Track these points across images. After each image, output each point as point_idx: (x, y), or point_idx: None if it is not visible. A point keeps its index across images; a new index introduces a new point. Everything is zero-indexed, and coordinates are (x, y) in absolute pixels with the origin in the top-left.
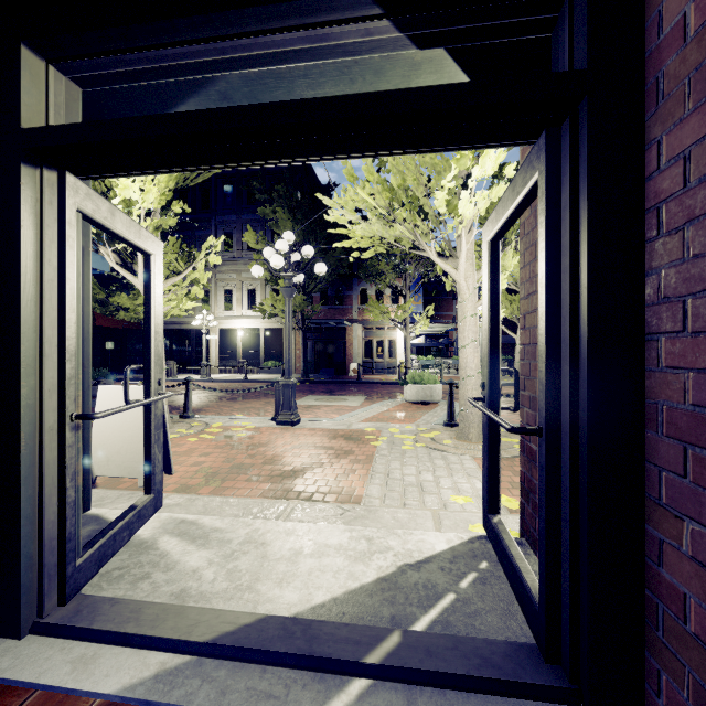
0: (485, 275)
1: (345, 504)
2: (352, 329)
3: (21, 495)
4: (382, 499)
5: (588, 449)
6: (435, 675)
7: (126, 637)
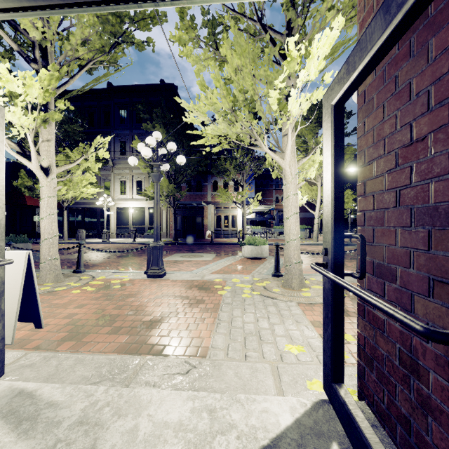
0: (328, 140)
1: (192, 358)
2: (207, 208)
3: None
4: (225, 350)
5: None
6: None
7: None
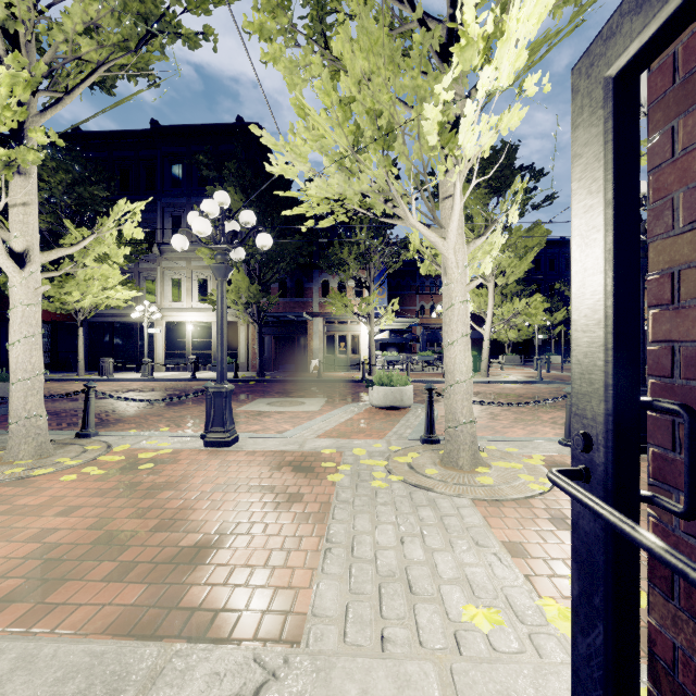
0: (594, 168)
1: (271, 649)
2: (313, 323)
3: None
4: (341, 624)
5: None
6: None
7: None
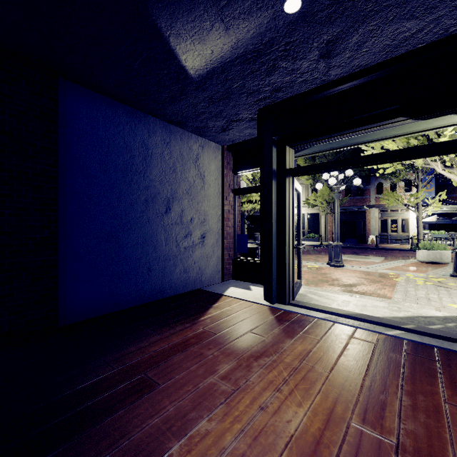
0: None
1: (382, 298)
2: (370, 212)
3: (286, 267)
4: (403, 299)
5: None
6: (430, 334)
7: (316, 309)
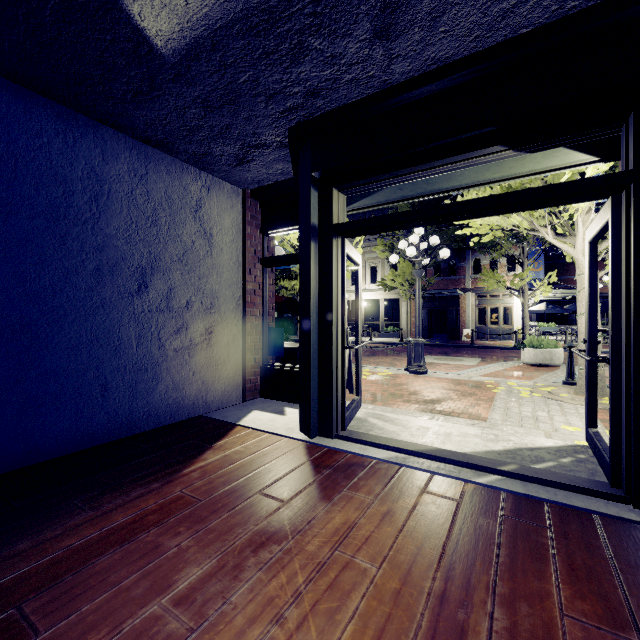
0: (586, 265)
1: (475, 420)
2: (465, 297)
3: (332, 379)
4: (503, 421)
5: (633, 368)
6: (539, 479)
7: (377, 444)
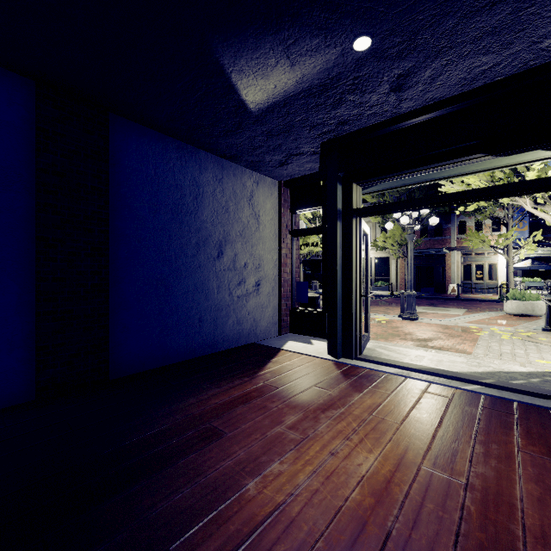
0: None
1: (461, 353)
2: (450, 255)
3: (353, 317)
4: (485, 355)
5: None
6: (511, 389)
7: (386, 364)
